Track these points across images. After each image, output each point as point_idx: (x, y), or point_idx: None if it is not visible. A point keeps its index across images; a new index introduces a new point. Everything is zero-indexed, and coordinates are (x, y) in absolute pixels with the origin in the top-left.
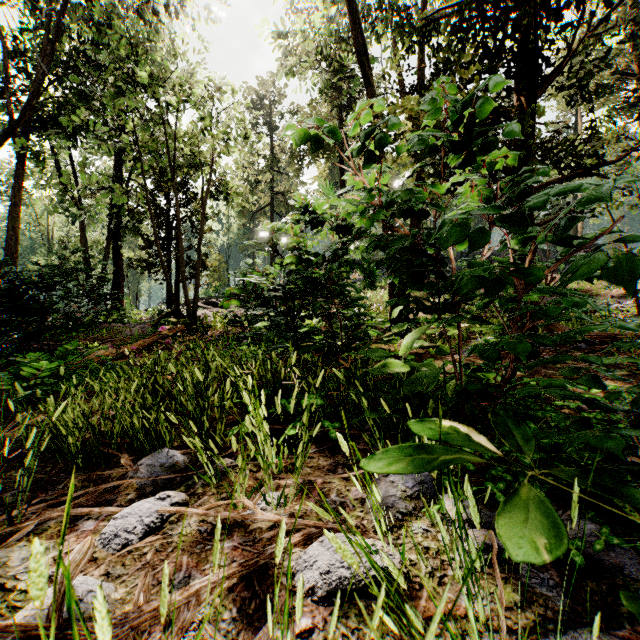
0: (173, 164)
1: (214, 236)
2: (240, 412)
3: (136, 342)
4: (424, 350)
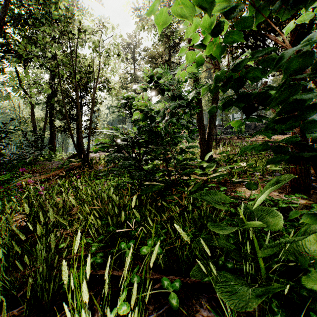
0: (74, 70)
1: (105, 116)
2: (90, 243)
3: (50, 173)
4: (225, 180)
